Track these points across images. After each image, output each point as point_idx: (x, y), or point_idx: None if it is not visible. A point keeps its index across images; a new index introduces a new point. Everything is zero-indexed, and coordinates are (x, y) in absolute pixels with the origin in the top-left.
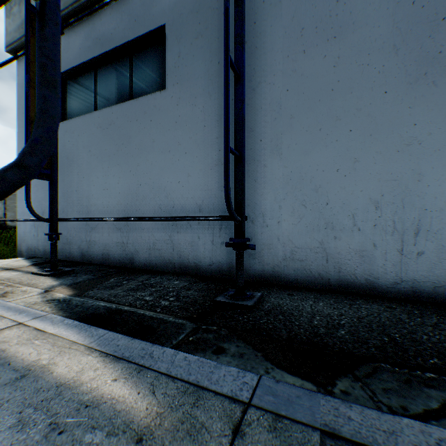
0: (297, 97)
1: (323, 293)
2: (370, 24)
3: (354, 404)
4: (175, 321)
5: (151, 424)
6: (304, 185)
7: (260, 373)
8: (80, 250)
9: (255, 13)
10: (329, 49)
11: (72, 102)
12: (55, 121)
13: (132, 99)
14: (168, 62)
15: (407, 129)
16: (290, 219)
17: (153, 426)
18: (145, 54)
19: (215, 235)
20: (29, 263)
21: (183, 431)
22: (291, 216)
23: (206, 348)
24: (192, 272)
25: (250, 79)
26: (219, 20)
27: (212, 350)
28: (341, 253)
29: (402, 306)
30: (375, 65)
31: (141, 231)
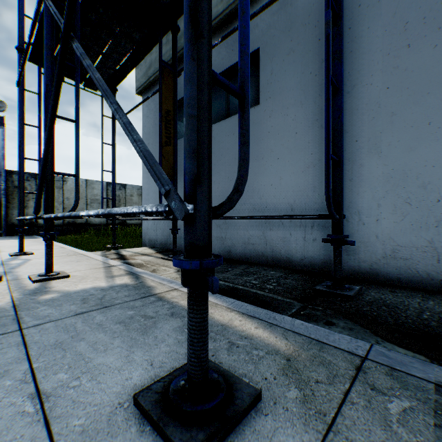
0: (399, 94)
1: (432, 293)
2: None
3: None
4: (284, 300)
5: (292, 354)
6: (407, 182)
7: (371, 342)
8: None
9: (349, 19)
10: (441, 37)
11: (180, 125)
12: (248, 164)
13: (228, 116)
14: (262, 80)
15: None
16: (390, 217)
17: (295, 355)
18: None
19: (307, 232)
20: (154, 251)
21: (317, 361)
22: (392, 214)
23: (317, 320)
24: (284, 265)
25: (344, 83)
26: (311, 34)
27: (323, 322)
28: None
29: None
30: None
31: (237, 228)
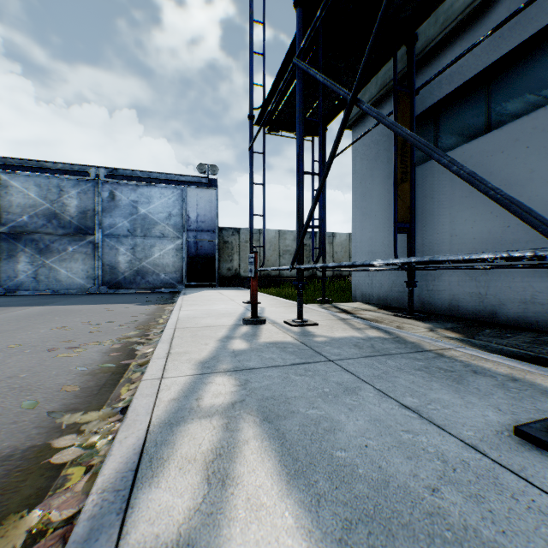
0: None
1: None
2: None
3: None
4: None
5: None
6: None
7: None
8: (419, 299)
9: None
10: None
11: None
12: None
13: (488, 129)
14: None
15: None
16: None
17: None
18: (511, 70)
19: None
20: (374, 307)
21: None
22: None
23: None
24: None
25: None
26: None
27: None
28: None
29: None
30: None
31: (508, 281)
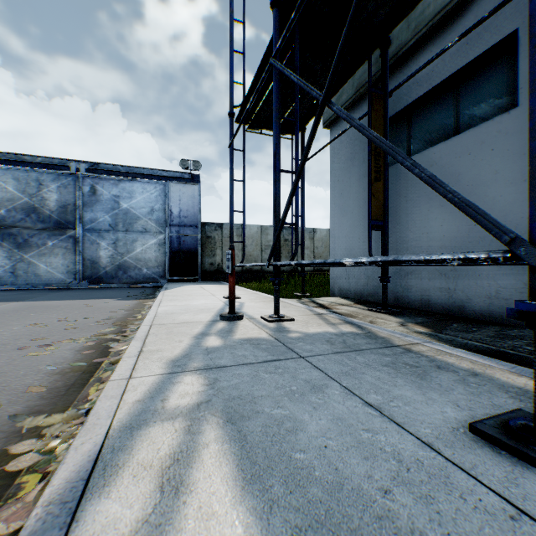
0: None
1: None
2: None
3: None
4: None
5: None
6: None
7: None
8: (393, 294)
9: None
10: None
11: None
12: None
13: (457, 131)
14: (522, 72)
15: None
16: None
17: None
18: (477, 75)
19: None
20: (351, 302)
21: None
22: None
23: None
24: None
25: None
26: None
27: None
28: None
29: None
30: None
31: (474, 277)
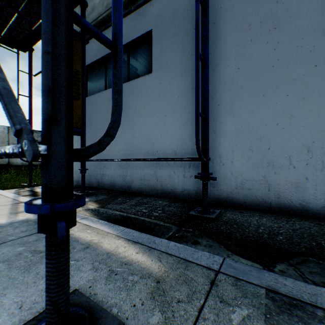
0: (246, 73)
1: (265, 212)
2: (303, 16)
3: (288, 278)
4: (164, 225)
5: (163, 275)
6: (251, 136)
7: (224, 256)
8: (96, 180)
9: (214, 16)
10: (270, 37)
11: (91, 85)
12: (121, 111)
13: (129, 80)
14: (154, 54)
15: None
16: (240, 159)
17: (164, 276)
18: (137, 50)
19: (186, 171)
20: None
21: (181, 280)
22: (241, 157)
23: (187, 241)
24: (170, 196)
25: (211, 63)
26: (188, 23)
27: (191, 242)
28: (279, 184)
29: None
30: (307, 46)
31: (135, 168)
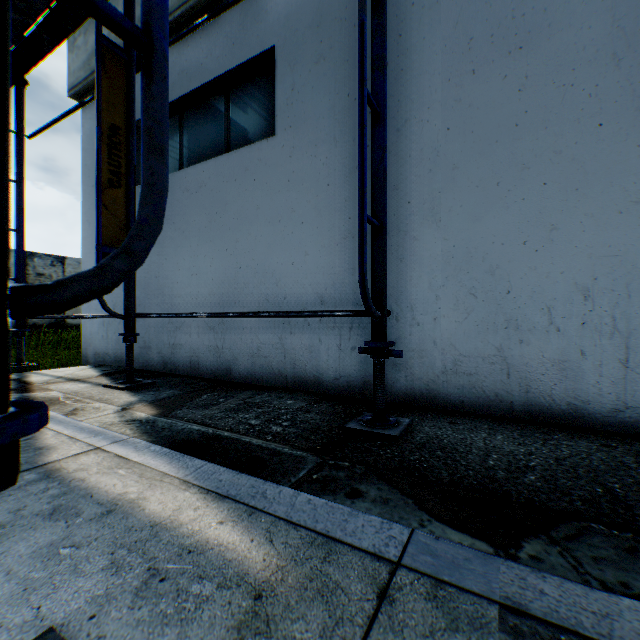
0: (463, 139)
1: (501, 421)
2: (575, 25)
3: (548, 574)
4: (292, 453)
5: (271, 578)
6: (473, 265)
7: (413, 525)
8: (161, 356)
9: (400, 22)
10: (512, 65)
11: None
12: (163, 197)
13: (228, 151)
14: (278, 98)
15: (635, 178)
16: (452, 314)
17: (274, 582)
18: (246, 89)
19: (343, 338)
20: (98, 373)
21: (313, 590)
22: (454, 310)
23: (336, 490)
24: (311, 389)
25: (393, 116)
26: (348, 35)
27: (345, 492)
28: (529, 364)
29: (626, 444)
30: (583, 85)
31: (241, 331)
